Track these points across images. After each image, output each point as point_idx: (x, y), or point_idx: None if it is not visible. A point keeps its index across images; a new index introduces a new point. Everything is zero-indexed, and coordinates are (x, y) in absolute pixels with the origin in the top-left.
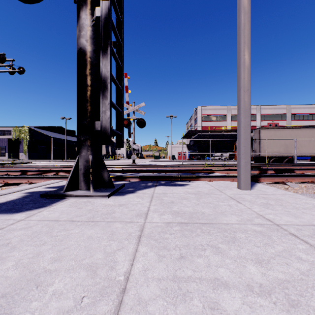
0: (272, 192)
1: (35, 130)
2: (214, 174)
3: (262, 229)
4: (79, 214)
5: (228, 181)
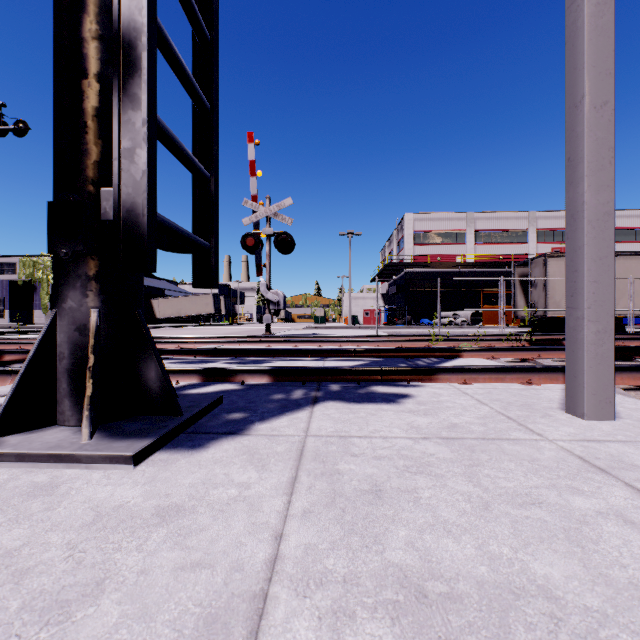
0: None
1: None
2: (463, 360)
3: None
4: None
5: (515, 385)
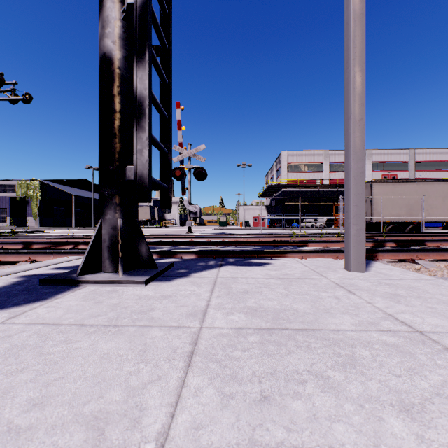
0: (399, 276)
1: (49, 184)
2: (308, 248)
3: (397, 341)
4: (95, 313)
5: (329, 259)
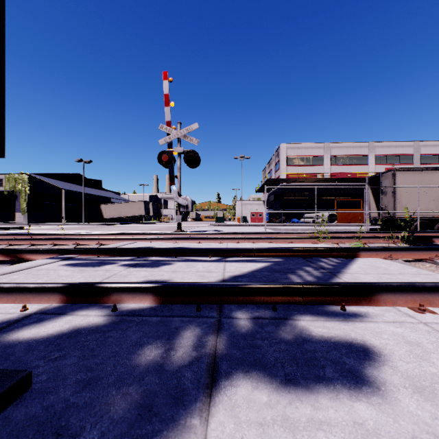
0: None
1: (38, 178)
2: (365, 262)
3: None
4: None
5: None
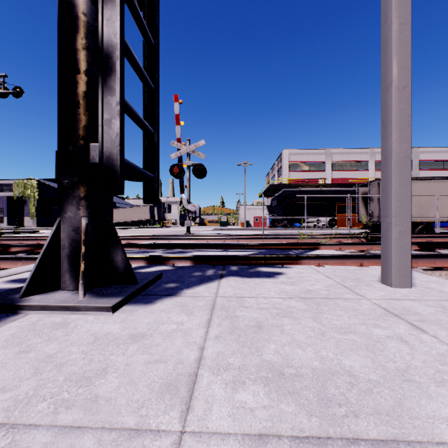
0: None
1: (46, 184)
2: (320, 251)
3: None
4: None
5: (352, 266)
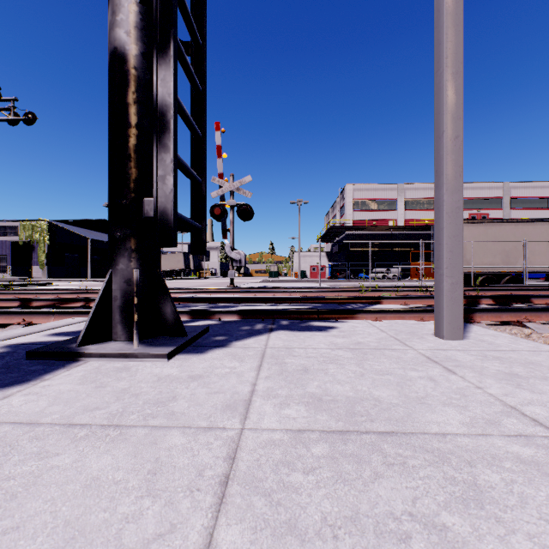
0: (509, 346)
1: (59, 226)
2: (382, 306)
3: (535, 454)
4: (92, 405)
5: (411, 321)
